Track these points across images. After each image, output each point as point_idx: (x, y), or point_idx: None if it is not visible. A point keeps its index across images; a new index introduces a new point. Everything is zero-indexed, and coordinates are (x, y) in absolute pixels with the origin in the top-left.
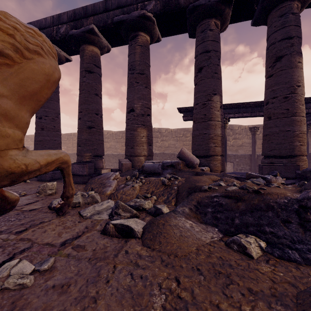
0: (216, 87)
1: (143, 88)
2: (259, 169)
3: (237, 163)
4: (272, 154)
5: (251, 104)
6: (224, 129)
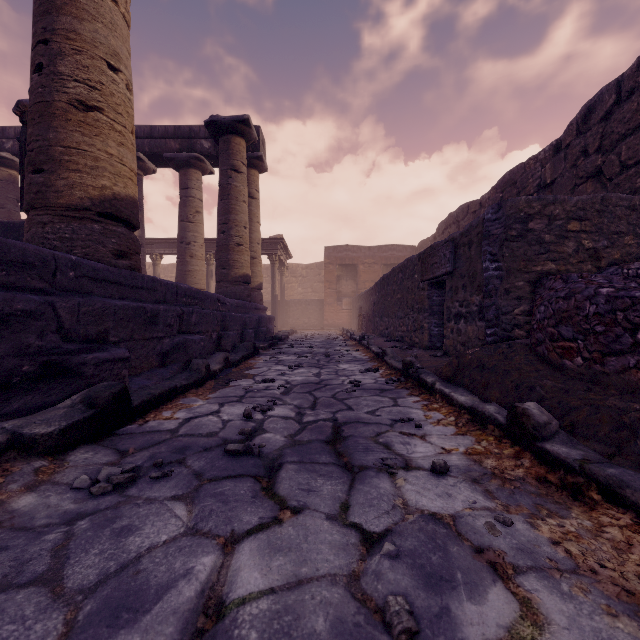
0: None
1: None
2: None
3: None
4: None
5: None
6: (155, 267)
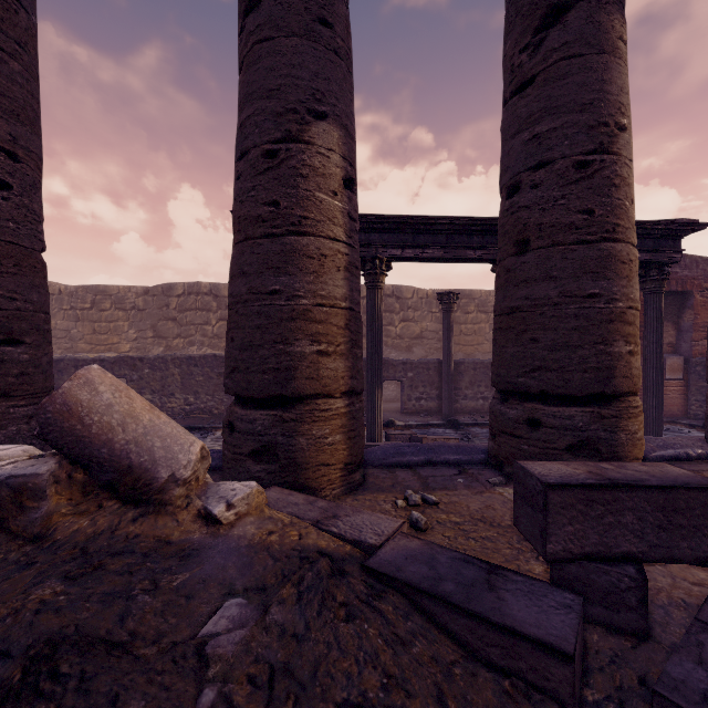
0: (326, 86)
1: None
2: (521, 496)
3: (410, 382)
4: (537, 386)
5: (447, 225)
6: (377, 293)
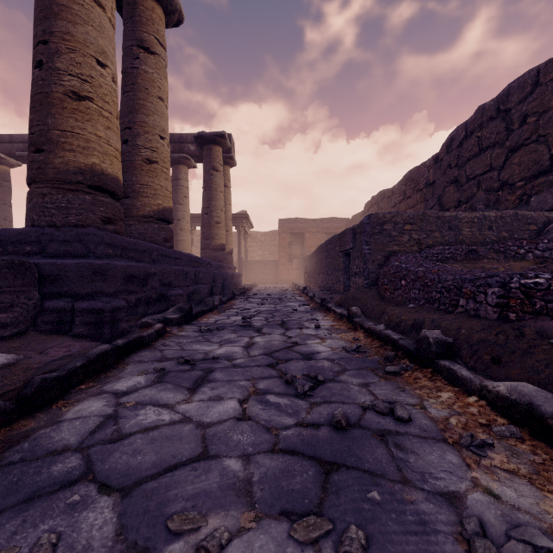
0: None
1: None
2: None
3: None
4: None
5: None
6: None
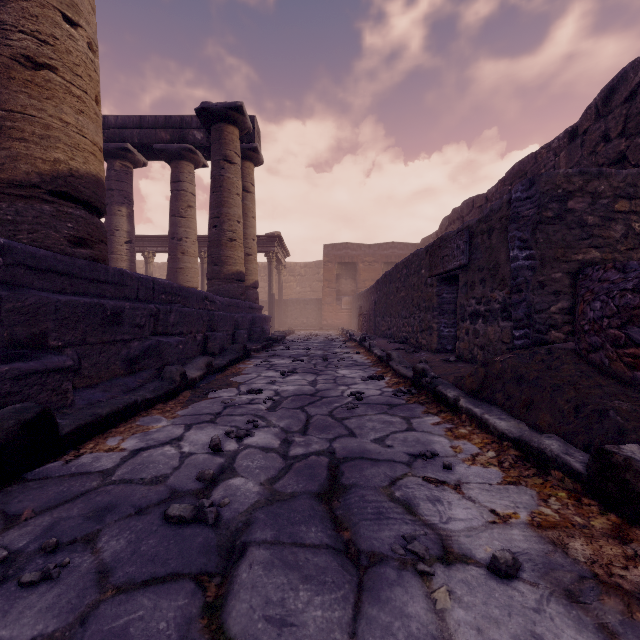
0: None
1: None
2: None
3: None
4: None
5: None
6: (148, 265)
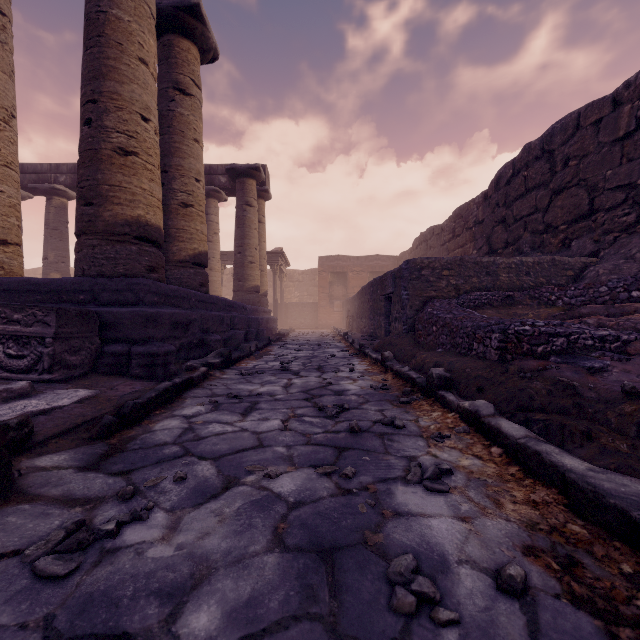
0: None
1: (57, 241)
2: None
3: None
4: None
5: None
6: None
